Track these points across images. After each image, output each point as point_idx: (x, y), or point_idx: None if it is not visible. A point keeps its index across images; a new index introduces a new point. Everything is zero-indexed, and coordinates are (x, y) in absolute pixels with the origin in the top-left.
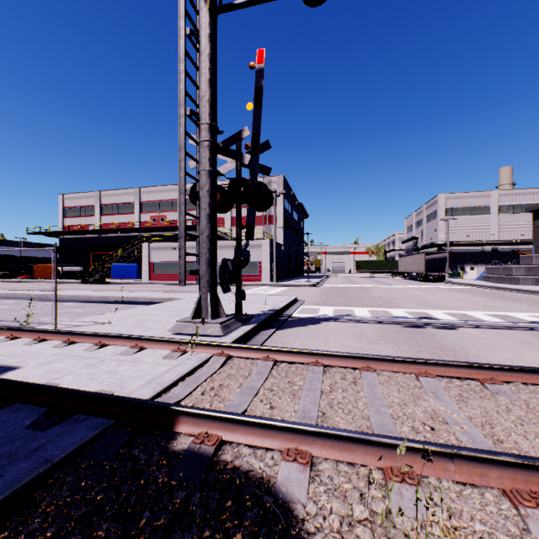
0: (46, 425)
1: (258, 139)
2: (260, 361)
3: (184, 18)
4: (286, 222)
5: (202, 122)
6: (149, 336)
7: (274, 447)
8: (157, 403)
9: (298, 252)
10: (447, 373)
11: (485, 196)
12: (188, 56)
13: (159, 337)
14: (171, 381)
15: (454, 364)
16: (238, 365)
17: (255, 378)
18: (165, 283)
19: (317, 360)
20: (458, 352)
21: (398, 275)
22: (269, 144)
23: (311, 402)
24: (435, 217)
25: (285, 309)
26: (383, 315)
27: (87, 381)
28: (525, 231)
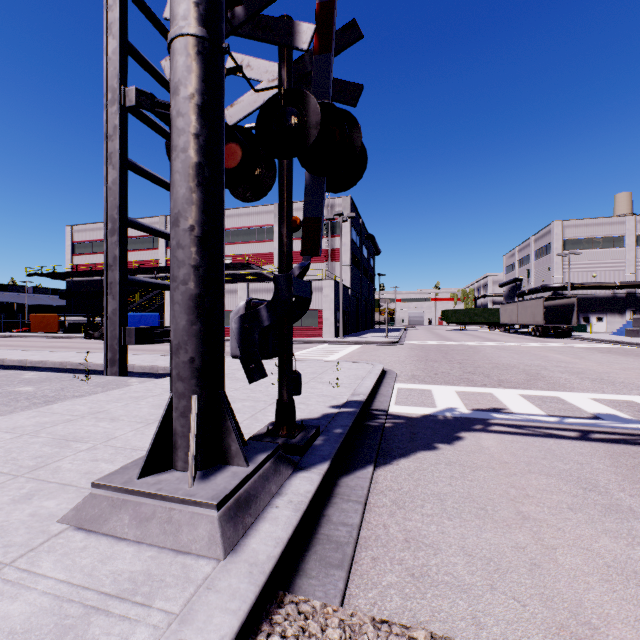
0: None
1: (332, 15)
2: None
3: None
4: (354, 259)
5: None
6: None
7: None
8: None
9: (368, 298)
10: None
11: (618, 223)
12: None
13: None
14: None
15: None
16: None
17: None
18: None
19: None
20: None
21: (498, 328)
22: (356, 28)
23: None
24: (549, 252)
25: (372, 394)
26: (566, 410)
27: None
28: None
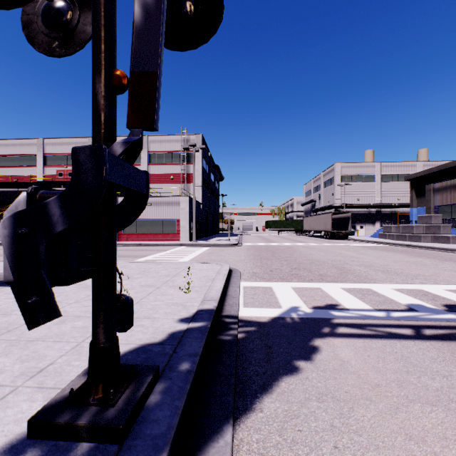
0: None
1: None
2: None
3: None
4: (204, 182)
5: None
6: None
7: None
8: None
9: (215, 211)
10: None
11: (371, 166)
12: None
13: None
14: None
15: None
16: None
17: None
18: None
19: None
20: None
21: (302, 233)
22: None
23: None
24: (332, 183)
25: (222, 297)
26: (385, 303)
27: None
28: (401, 196)
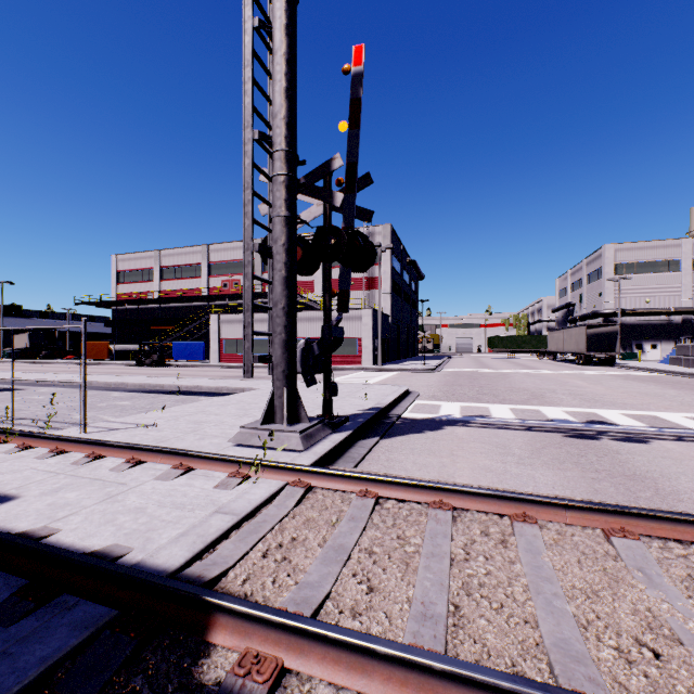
0: (13, 616)
1: (355, 171)
2: (355, 498)
3: (251, 4)
4: (394, 286)
5: (276, 149)
6: (199, 451)
7: (373, 693)
8: (183, 588)
9: (410, 325)
10: (659, 532)
11: (673, 246)
12: (256, 57)
13: (212, 453)
14: (219, 531)
15: (671, 517)
16: (322, 503)
17: (346, 529)
18: (238, 366)
19: (442, 498)
20: (660, 484)
21: (547, 356)
22: (369, 178)
23: (435, 583)
24: (600, 277)
25: (392, 406)
26: (533, 417)
27: (99, 525)
28: None
